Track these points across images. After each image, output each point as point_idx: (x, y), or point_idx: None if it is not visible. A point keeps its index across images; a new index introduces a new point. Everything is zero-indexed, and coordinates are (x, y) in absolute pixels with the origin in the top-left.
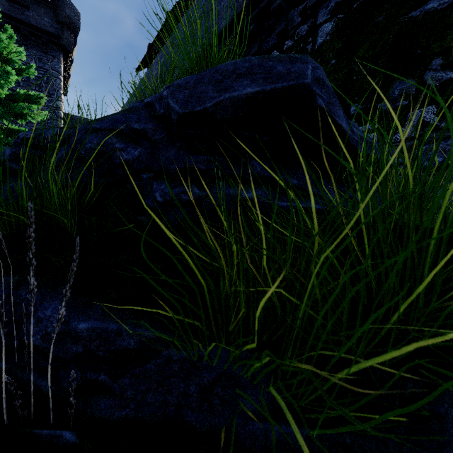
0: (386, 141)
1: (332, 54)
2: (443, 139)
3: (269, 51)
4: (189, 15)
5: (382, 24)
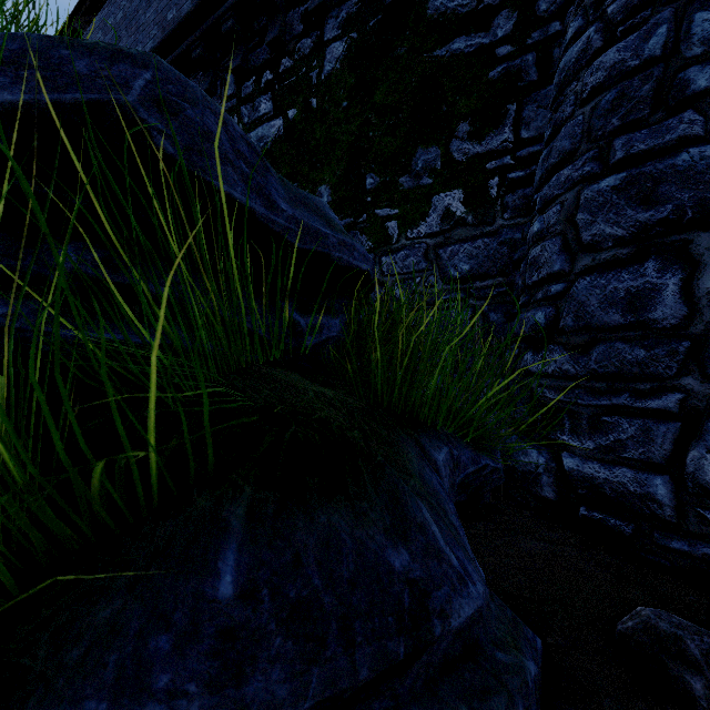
0: (408, 234)
1: (343, 93)
2: (470, 239)
3: (259, 70)
4: None
5: (404, 59)
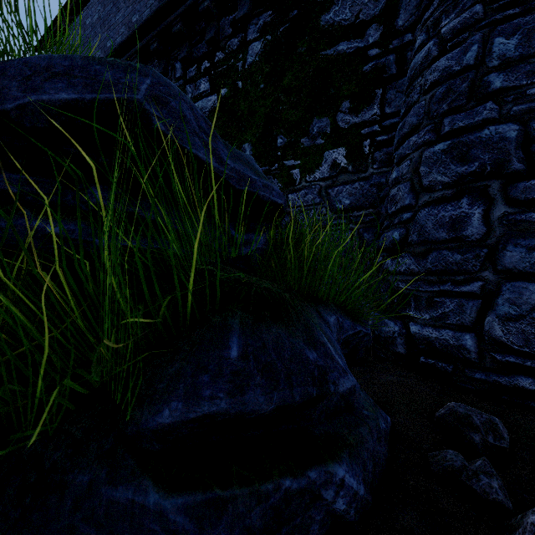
0: (307, 179)
1: (261, 78)
2: (350, 182)
3: (200, 60)
4: None
5: (304, 56)
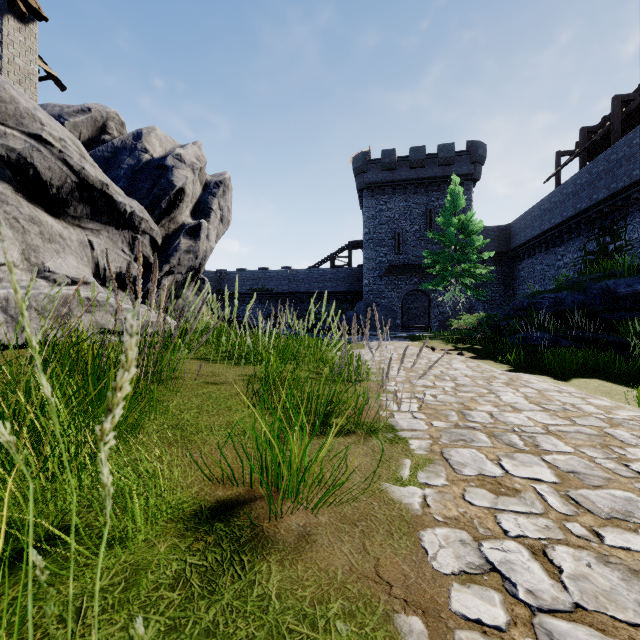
0: None
1: None
2: None
3: None
4: (609, 154)
5: None
